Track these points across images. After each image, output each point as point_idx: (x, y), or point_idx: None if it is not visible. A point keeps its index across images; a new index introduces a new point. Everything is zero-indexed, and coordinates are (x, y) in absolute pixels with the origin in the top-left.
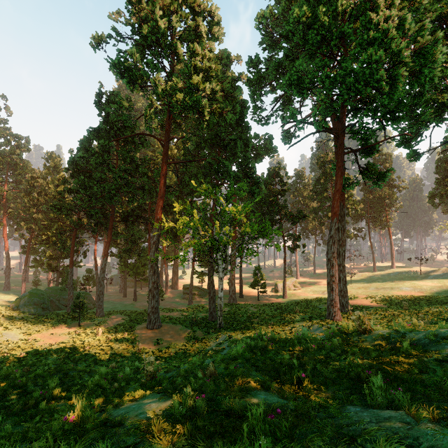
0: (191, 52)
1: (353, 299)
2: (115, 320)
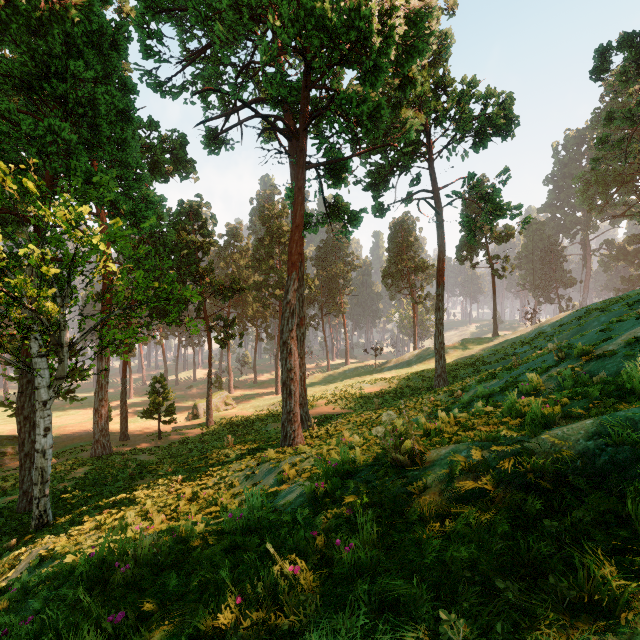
0: None
1: (311, 408)
2: None
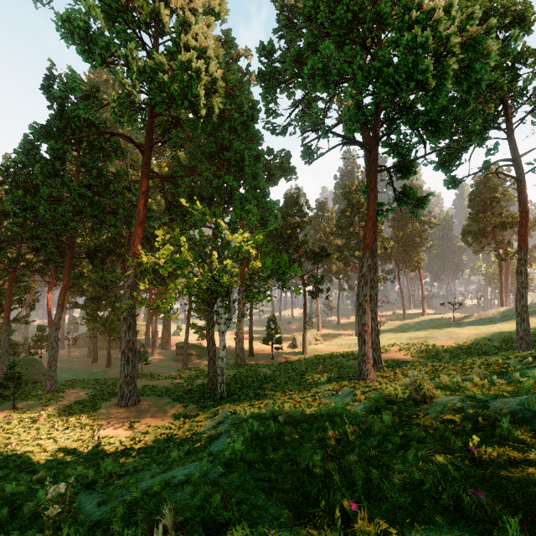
0: (181, 22)
1: (385, 352)
2: (73, 397)
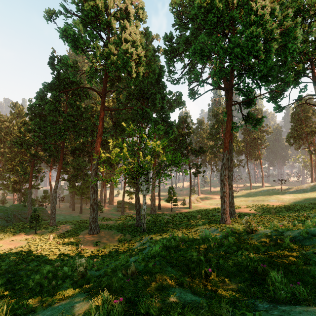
0: (122, 26)
1: (238, 208)
2: (65, 228)
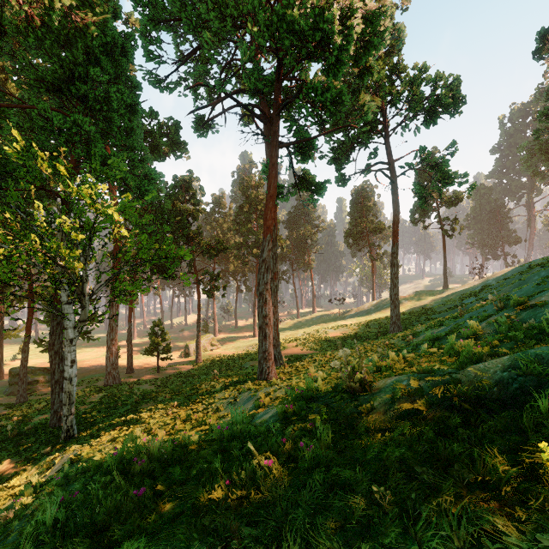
0: None
1: (283, 349)
2: None
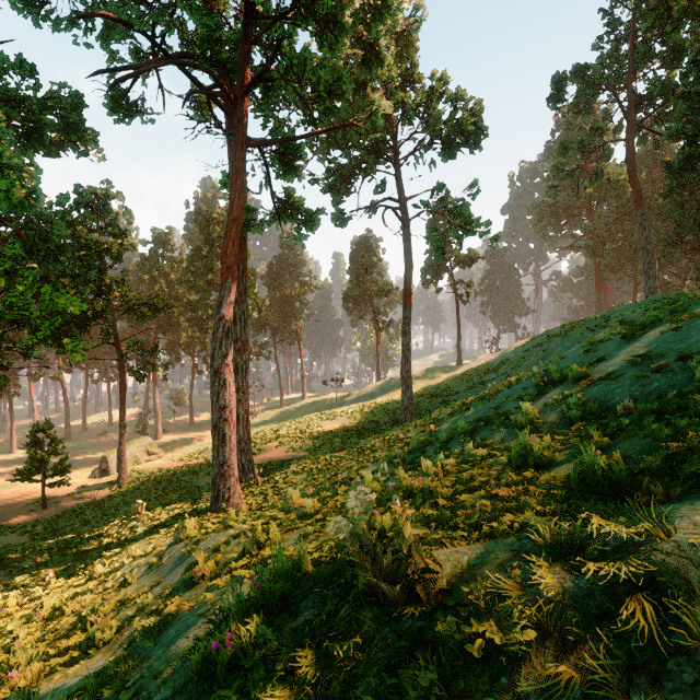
0: None
1: (259, 453)
2: None
